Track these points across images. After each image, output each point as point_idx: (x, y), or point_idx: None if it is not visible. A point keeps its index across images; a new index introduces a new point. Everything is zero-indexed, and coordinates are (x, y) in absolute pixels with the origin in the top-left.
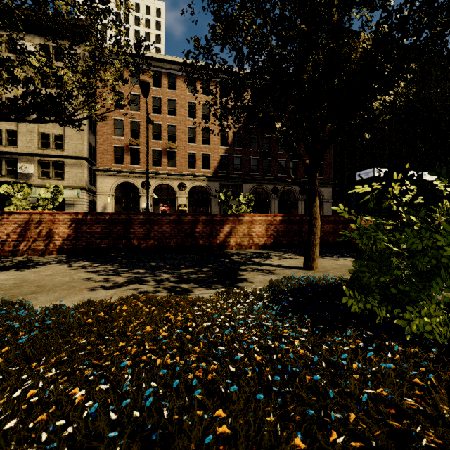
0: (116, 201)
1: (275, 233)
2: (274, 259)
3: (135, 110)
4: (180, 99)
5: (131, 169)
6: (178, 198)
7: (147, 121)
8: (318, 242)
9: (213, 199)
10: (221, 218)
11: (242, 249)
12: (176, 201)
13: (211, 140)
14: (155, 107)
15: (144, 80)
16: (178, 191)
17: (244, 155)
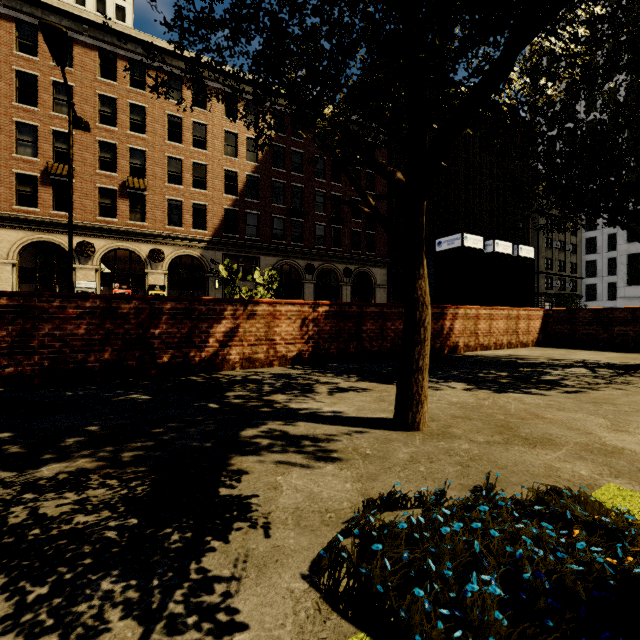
0: (21, 276)
1: (316, 336)
2: (321, 395)
3: (63, 111)
4: (153, 107)
5: (55, 218)
6: (149, 275)
7: (69, 117)
8: (427, 361)
9: (212, 278)
10: (211, 306)
11: (255, 369)
12: (145, 279)
13: (209, 183)
14: (105, 113)
15: (52, 23)
16: (149, 263)
17: (263, 211)
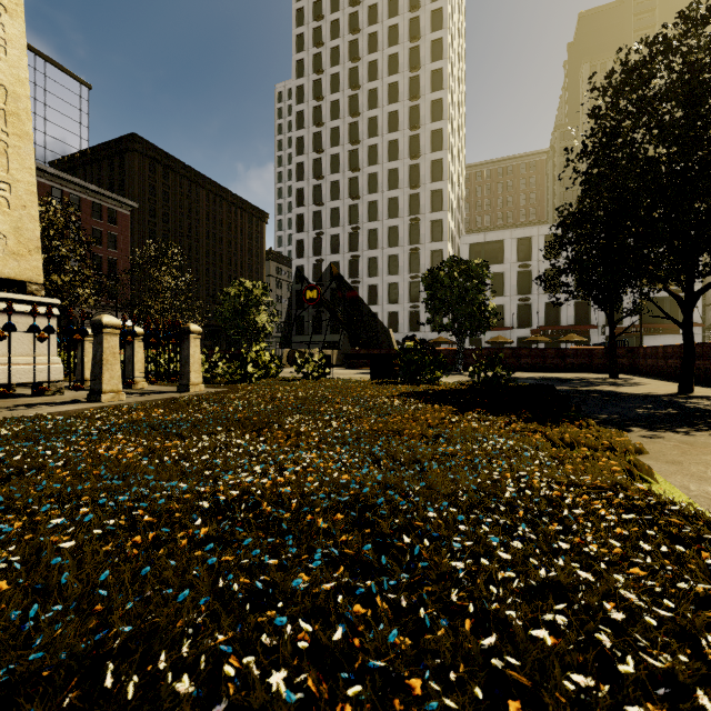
0: None
1: None
2: None
3: None
4: None
5: None
6: None
7: None
8: None
9: None
10: None
11: None
12: None
13: None
14: None
15: None
16: None
17: None
